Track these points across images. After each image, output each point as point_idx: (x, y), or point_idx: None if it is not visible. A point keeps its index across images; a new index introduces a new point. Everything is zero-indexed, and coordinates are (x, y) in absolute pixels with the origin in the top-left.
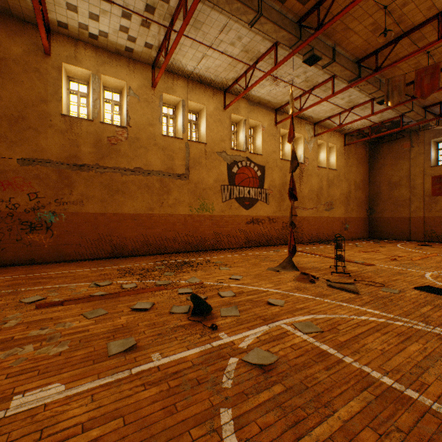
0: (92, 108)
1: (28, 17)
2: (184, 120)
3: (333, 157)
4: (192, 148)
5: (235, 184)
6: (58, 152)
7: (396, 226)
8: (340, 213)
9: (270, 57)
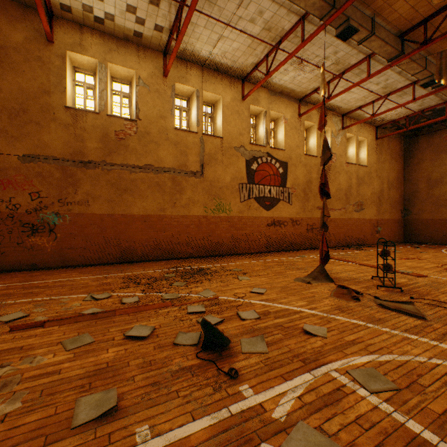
0: (98, 99)
1: (29, 1)
2: (198, 112)
3: (363, 152)
4: (207, 143)
5: (255, 182)
6: (62, 148)
7: (437, 229)
8: (372, 215)
9: (295, 35)
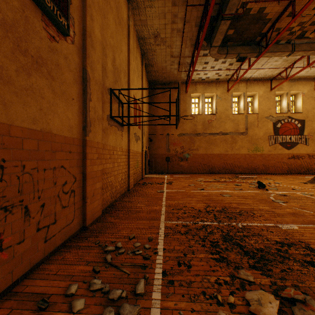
0: (201, 109)
1: (181, 81)
2: (244, 103)
3: None
4: (249, 118)
5: (279, 134)
6: (189, 130)
7: None
8: None
9: (304, 58)
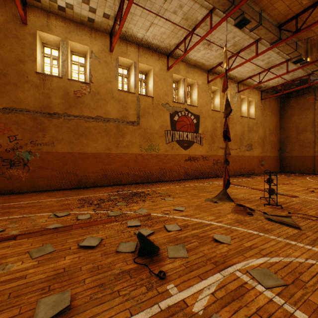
0: (61, 67)
1: None
2: (135, 78)
3: (252, 109)
4: (142, 101)
5: (176, 130)
6: (33, 103)
7: (303, 163)
8: (258, 153)
9: (205, 24)
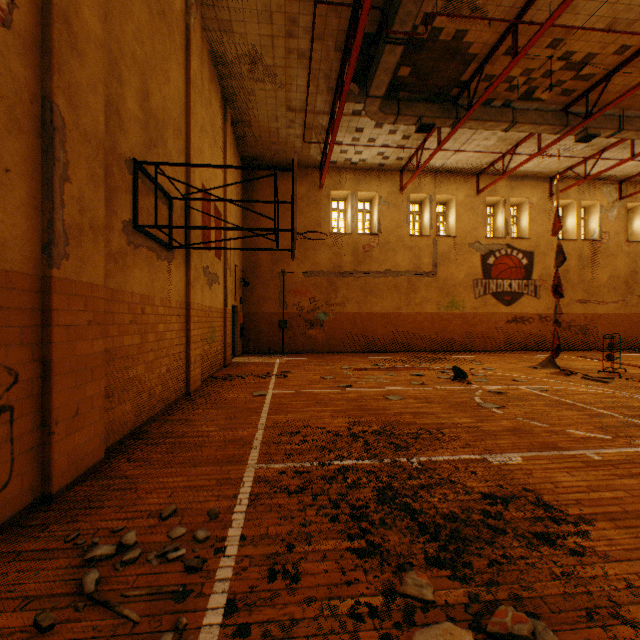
0: (350, 222)
1: (310, 164)
2: (430, 216)
3: None
4: (439, 244)
5: (491, 277)
6: (327, 264)
7: None
8: None
9: (533, 138)
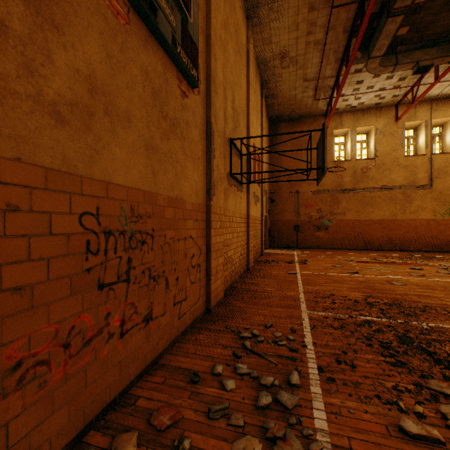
0: (350, 152)
1: (317, 113)
2: (426, 138)
3: None
4: (435, 160)
5: None
6: (330, 184)
7: None
8: None
9: None
